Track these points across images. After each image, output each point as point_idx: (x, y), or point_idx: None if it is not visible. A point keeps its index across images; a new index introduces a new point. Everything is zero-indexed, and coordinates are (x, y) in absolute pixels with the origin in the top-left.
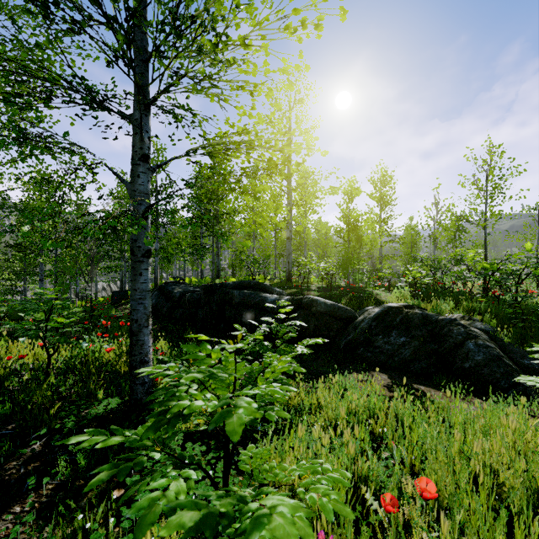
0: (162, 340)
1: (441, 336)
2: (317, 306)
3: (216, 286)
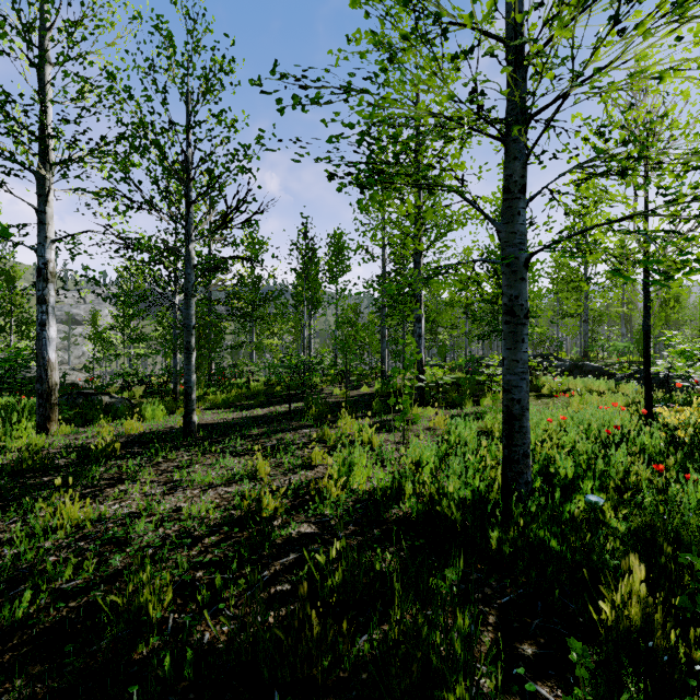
0: None
1: (665, 383)
2: (586, 367)
3: None
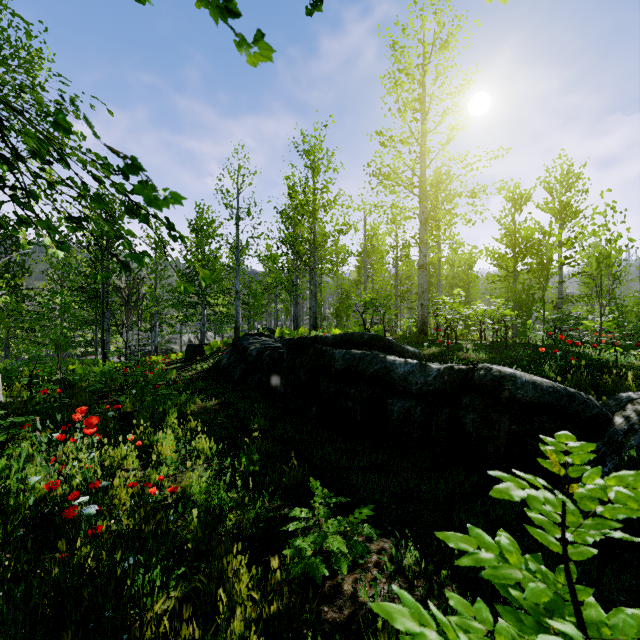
0: (203, 439)
1: None
2: (516, 389)
3: (306, 342)
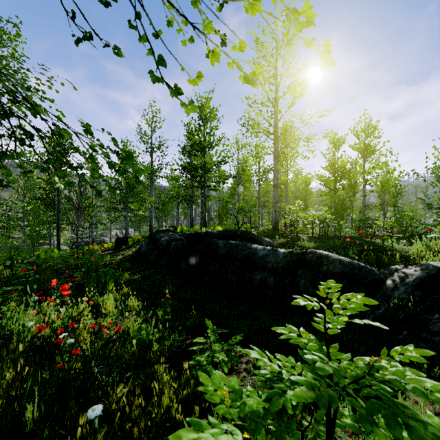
0: (133, 299)
1: None
2: (329, 264)
3: (200, 235)
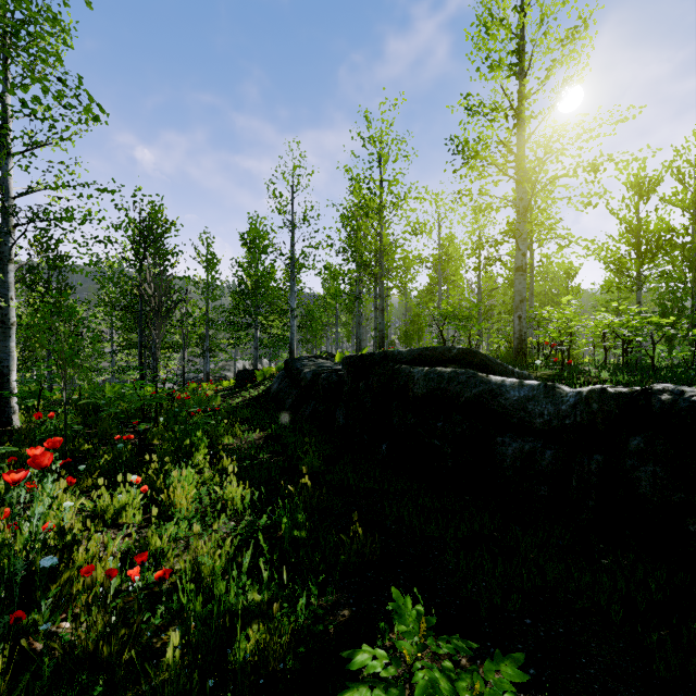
0: (232, 485)
1: None
2: None
3: (373, 359)
